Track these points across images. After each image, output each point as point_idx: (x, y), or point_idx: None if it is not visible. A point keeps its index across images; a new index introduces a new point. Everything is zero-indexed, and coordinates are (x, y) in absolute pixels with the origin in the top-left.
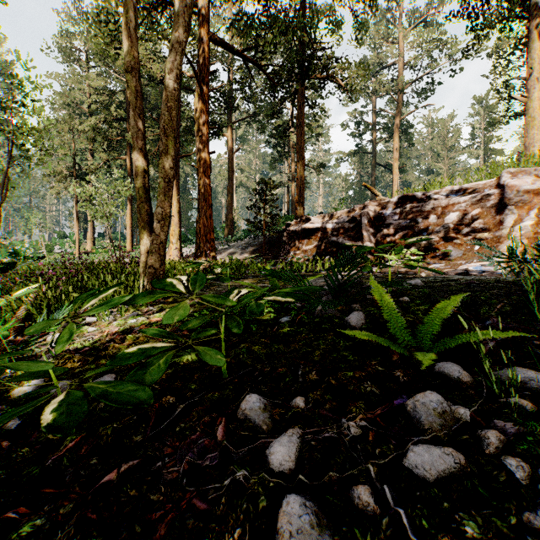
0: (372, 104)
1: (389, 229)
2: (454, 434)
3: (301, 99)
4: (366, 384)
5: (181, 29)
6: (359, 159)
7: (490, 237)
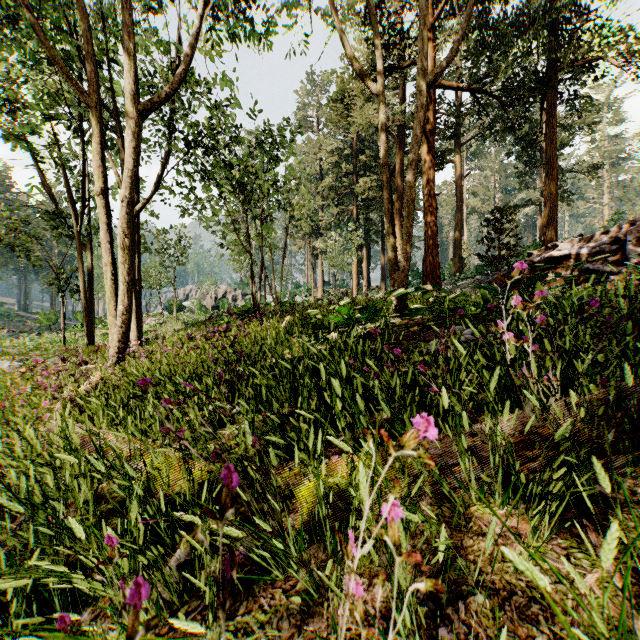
0: None
1: None
2: None
3: (551, 98)
4: None
5: (418, 133)
6: None
7: None
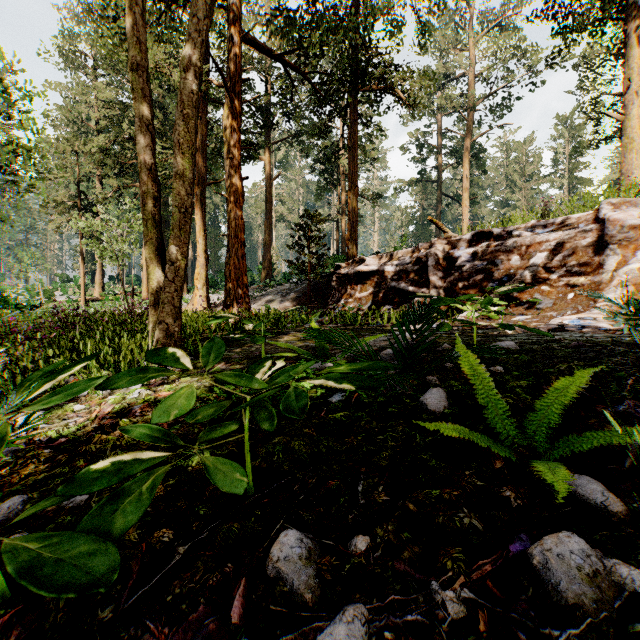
0: (437, 123)
1: (461, 273)
2: (619, 617)
3: (354, 115)
4: (462, 512)
5: (201, 14)
6: (422, 189)
7: (587, 283)
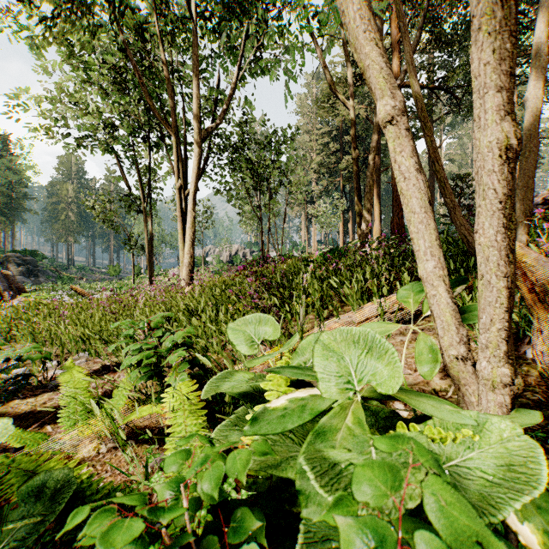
0: None
1: None
2: None
3: None
4: None
5: (376, 135)
6: None
7: None
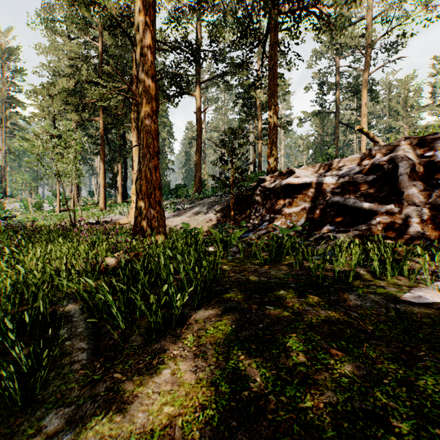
0: (335, 65)
1: None
2: None
3: (274, 37)
4: None
5: None
6: (320, 121)
7: None
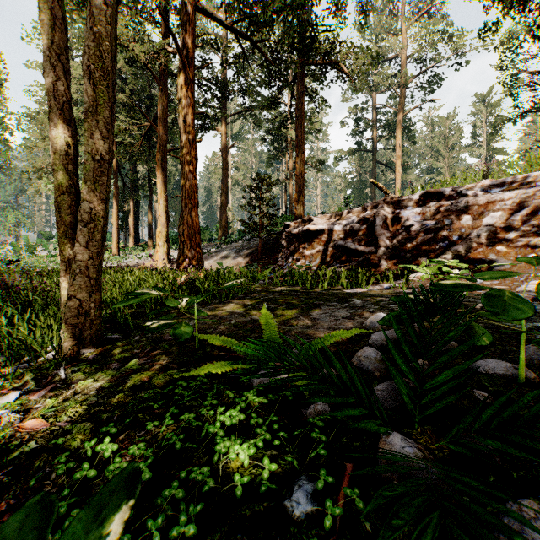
0: (372, 100)
1: (409, 232)
2: None
3: (301, 87)
4: None
5: None
6: (359, 158)
7: None
